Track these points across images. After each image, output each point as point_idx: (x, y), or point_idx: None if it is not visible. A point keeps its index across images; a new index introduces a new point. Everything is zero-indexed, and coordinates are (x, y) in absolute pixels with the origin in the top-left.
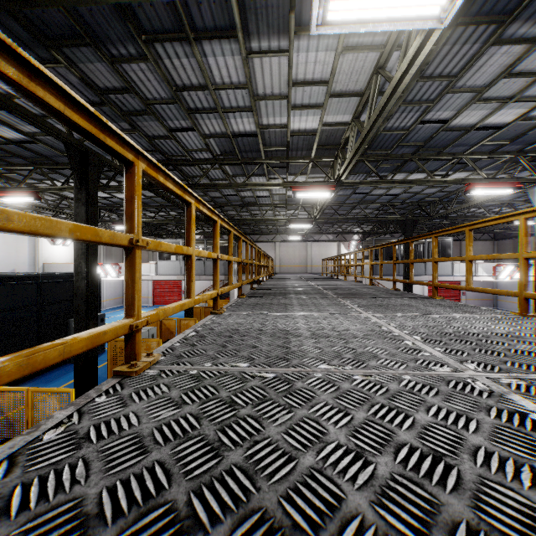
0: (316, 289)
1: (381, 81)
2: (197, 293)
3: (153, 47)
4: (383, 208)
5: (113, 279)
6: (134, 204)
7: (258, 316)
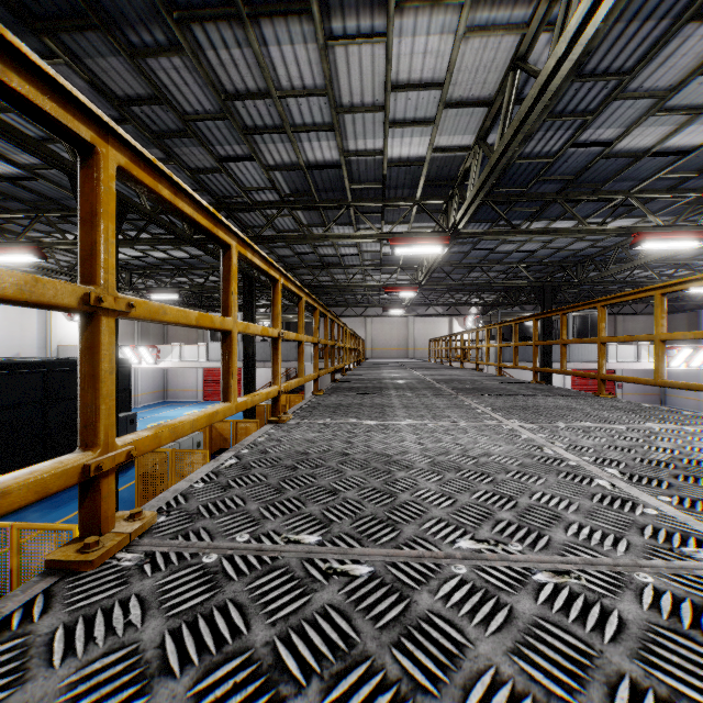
0: (425, 381)
1: (519, 82)
2: (261, 385)
3: (190, 31)
4: (512, 271)
5: (149, 366)
6: (97, 229)
7: (341, 428)
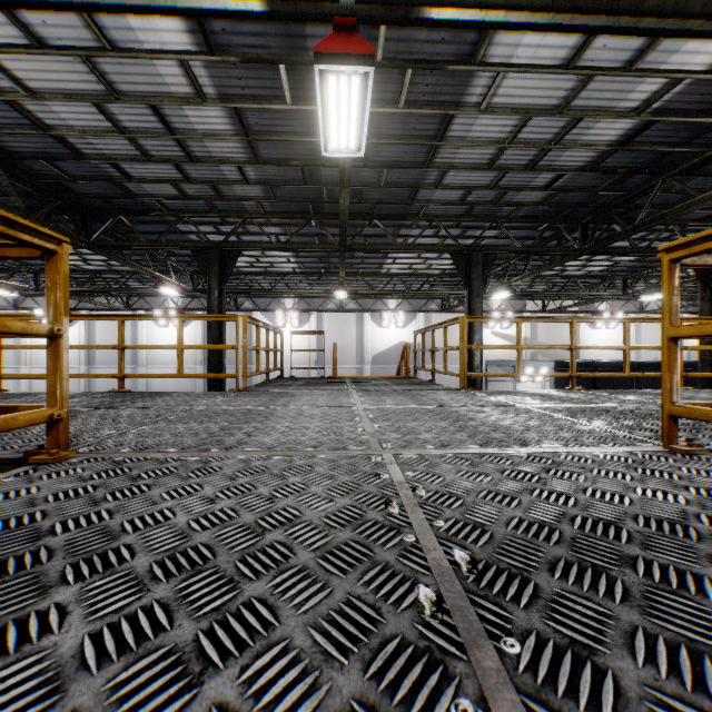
0: None
1: None
2: None
3: None
4: None
5: None
6: None
7: None
